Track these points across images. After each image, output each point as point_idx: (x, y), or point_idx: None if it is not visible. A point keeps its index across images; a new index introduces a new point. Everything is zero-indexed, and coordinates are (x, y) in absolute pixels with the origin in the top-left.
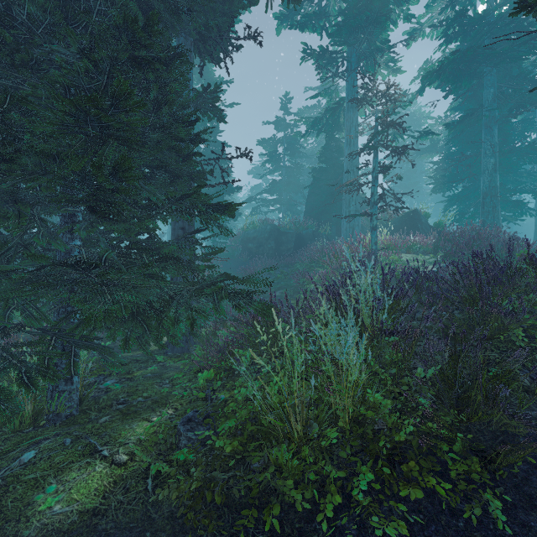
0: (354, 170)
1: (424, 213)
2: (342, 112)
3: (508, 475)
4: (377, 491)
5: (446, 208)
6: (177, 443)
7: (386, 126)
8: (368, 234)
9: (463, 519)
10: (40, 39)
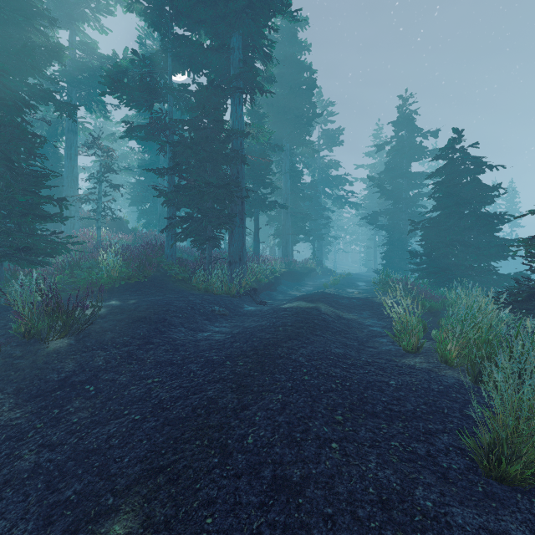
0: (75, 180)
1: (126, 220)
2: (60, 126)
3: (149, 280)
4: (126, 285)
5: (140, 217)
6: (63, 290)
7: (108, 171)
8: (92, 230)
9: (141, 284)
10: (2, 149)
